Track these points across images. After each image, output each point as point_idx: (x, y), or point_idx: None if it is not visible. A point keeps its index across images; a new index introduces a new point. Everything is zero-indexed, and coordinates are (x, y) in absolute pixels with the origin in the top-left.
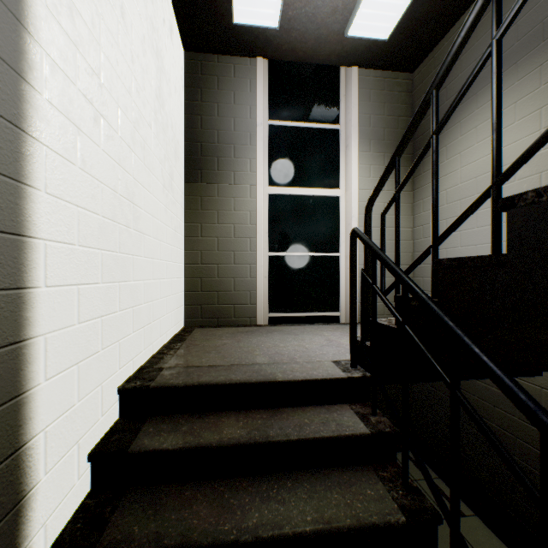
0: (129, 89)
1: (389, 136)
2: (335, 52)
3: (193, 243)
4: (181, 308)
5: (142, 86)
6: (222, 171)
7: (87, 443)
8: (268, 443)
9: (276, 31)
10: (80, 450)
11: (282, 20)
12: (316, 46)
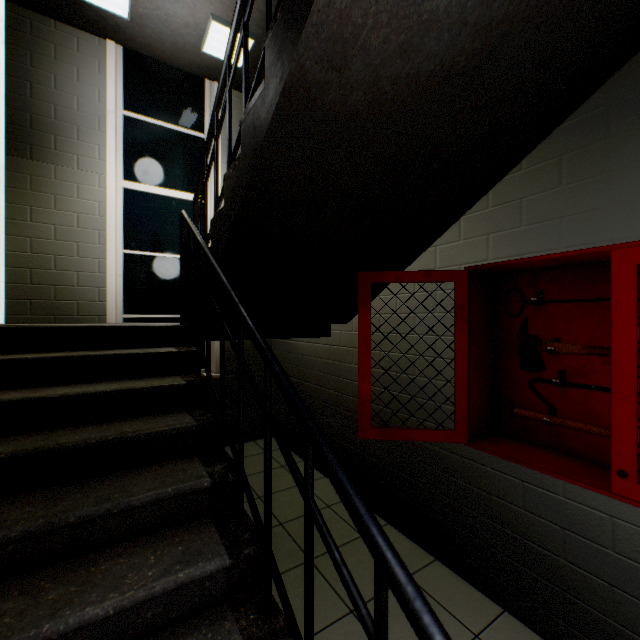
0: None
1: None
2: (195, 63)
3: (19, 228)
4: (1, 301)
5: None
6: (61, 152)
7: None
8: (86, 357)
9: (127, 21)
10: None
11: (133, 14)
12: (175, 51)
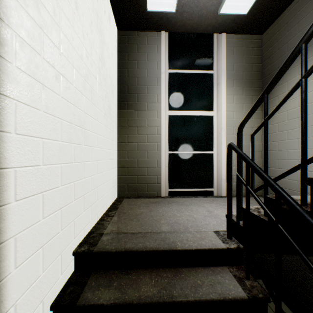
0: (81, 55)
1: (246, 76)
2: (211, 25)
3: (122, 146)
4: (116, 186)
5: (90, 53)
6: (140, 102)
7: (50, 297)
8: (173, 303)
9: (173, 14)
10: (44, 305)
11: (177, 7)
12: (199, 22)
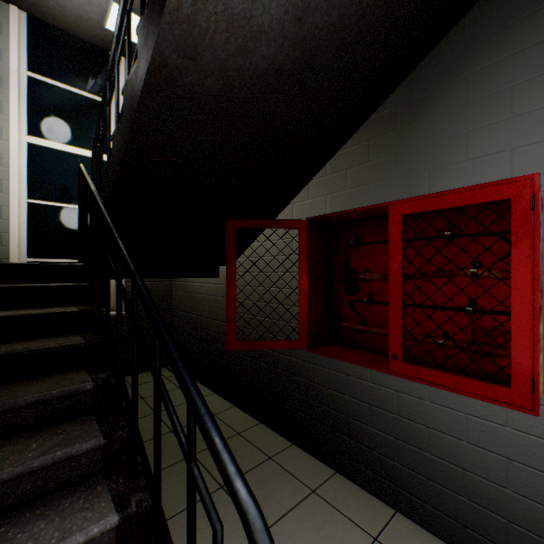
0: None
1: None
2: (100, 37)
3: None
4: None
5: None
6: None
7: None
8: None
9: None
10: None
11: None
12: (79, 23)
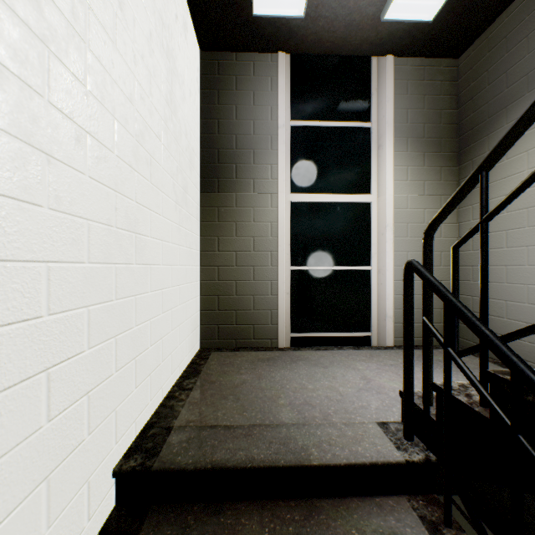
0: (130, 96)
1: (429, 132)
2: (367, 40)
3: (209, 258)
4: (197, 329)
5: (148, 92)
6: (240, 179)
7: None
8: None
9: (300, 20)
10: None
11: (308, 8)
12: (346, 35)
